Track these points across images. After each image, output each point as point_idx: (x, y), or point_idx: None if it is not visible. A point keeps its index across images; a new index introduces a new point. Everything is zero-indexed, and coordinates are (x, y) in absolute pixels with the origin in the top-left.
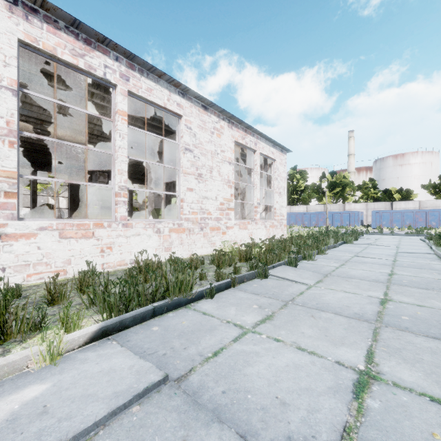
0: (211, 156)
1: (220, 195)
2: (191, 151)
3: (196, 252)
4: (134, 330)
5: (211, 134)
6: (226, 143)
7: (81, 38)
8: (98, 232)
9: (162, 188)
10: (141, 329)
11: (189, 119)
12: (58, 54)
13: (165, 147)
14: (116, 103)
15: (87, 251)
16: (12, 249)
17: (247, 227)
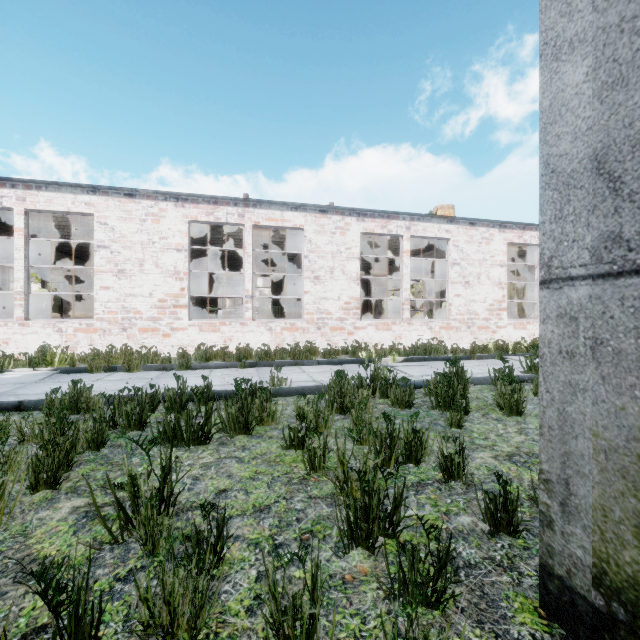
0: (478, 264)
1: (489, 297)
2: (458, 265)
3: (462, 346)
4: (417, 362)
5: (478, 244)
6: (496, 248)
7: (385, 217)
8: (393, 327)
9: (436, 291)
10: (420, 362)
11: (456, 239)
12: (375, 231)
13: (438, 255)
14: (403, 246)
15: (388, 338)
16: (358, 334)
17: (525, 327)
